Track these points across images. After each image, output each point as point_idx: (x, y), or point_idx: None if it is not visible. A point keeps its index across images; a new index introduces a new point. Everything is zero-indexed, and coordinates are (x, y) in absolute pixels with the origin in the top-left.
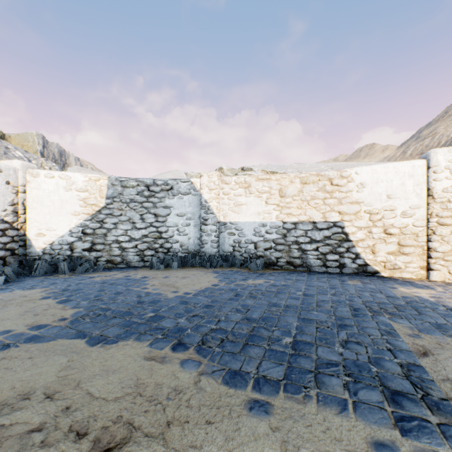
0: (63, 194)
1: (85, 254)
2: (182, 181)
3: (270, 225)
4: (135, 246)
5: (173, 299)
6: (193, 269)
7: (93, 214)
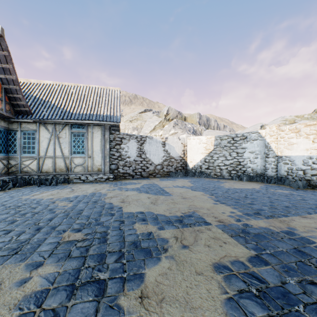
0: (198, 145)
1: (205, 170)
2: (252, 133)
3: (316, 158)
4: (226, 168)
5: (225, 188)
6: (254, 182)
7: (208, 153)
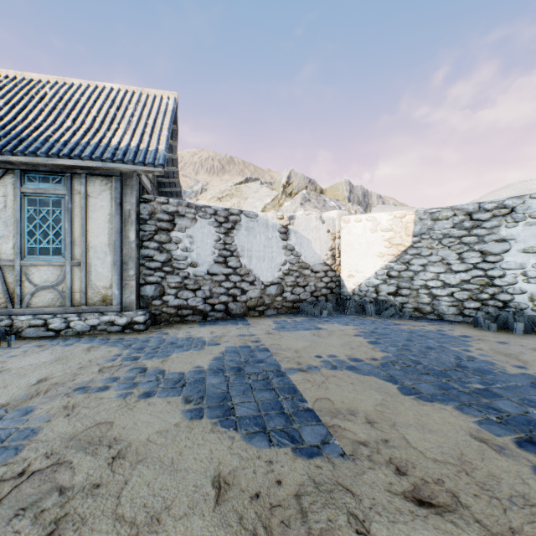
0: (368, 236)
1: (390, 298)
2: (533, 197)
3: None
4: (449, 293)
5: (515, 376)
6: None
7: (398, 255)
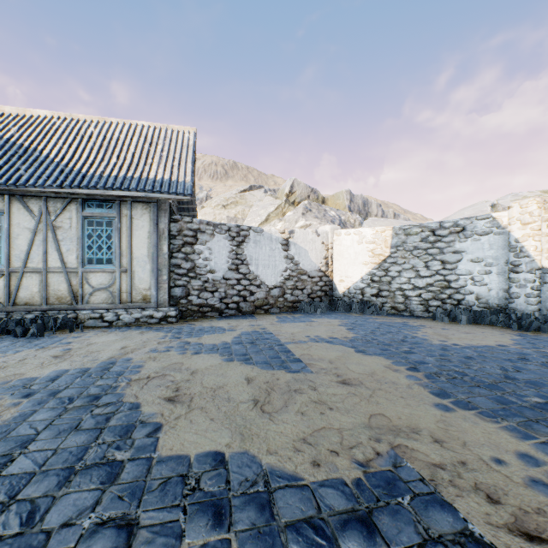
0: (356, 247)
1: (373, 299)
2: (478, 219)
3: None
4: (418, 294)
5: (435, 345)
6: (489, 327)
7: (379, 263)
